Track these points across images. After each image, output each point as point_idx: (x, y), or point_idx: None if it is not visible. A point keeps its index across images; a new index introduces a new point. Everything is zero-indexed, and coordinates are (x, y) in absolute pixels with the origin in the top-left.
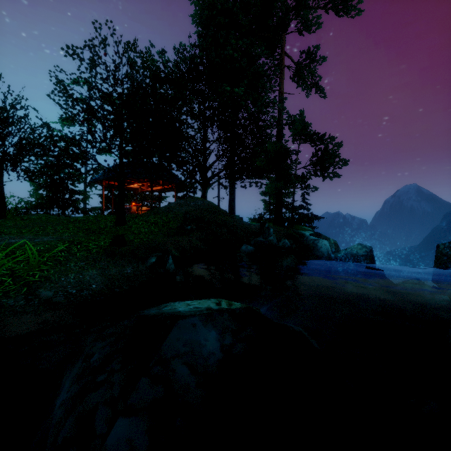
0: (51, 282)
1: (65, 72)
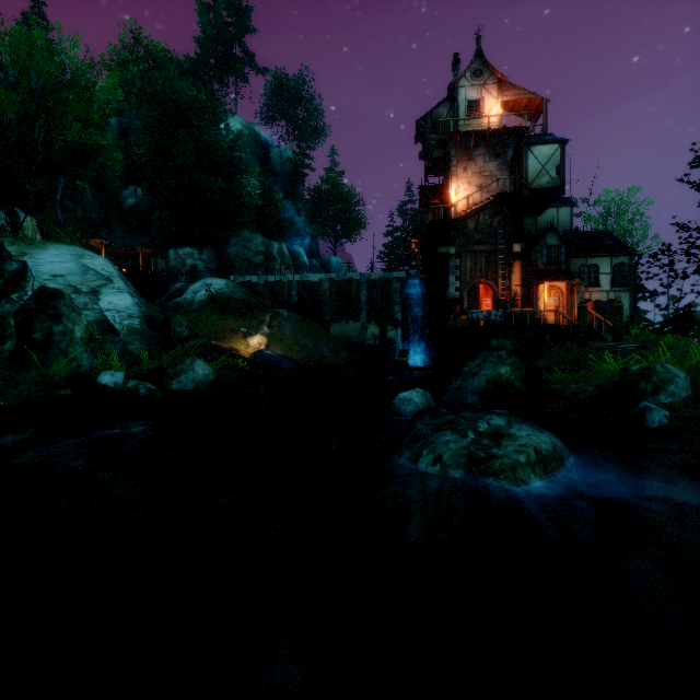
0: None
1: None
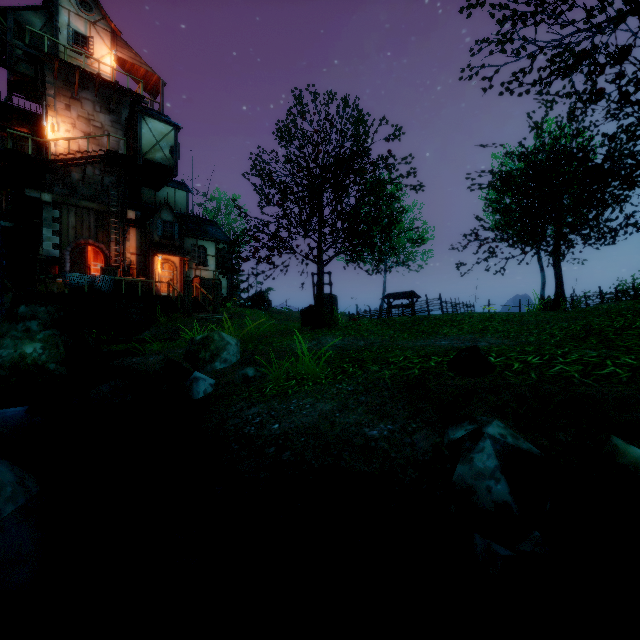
0: (283, 399)
1: (492, 41)
